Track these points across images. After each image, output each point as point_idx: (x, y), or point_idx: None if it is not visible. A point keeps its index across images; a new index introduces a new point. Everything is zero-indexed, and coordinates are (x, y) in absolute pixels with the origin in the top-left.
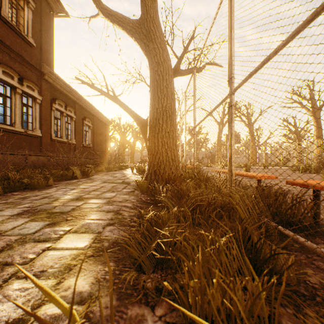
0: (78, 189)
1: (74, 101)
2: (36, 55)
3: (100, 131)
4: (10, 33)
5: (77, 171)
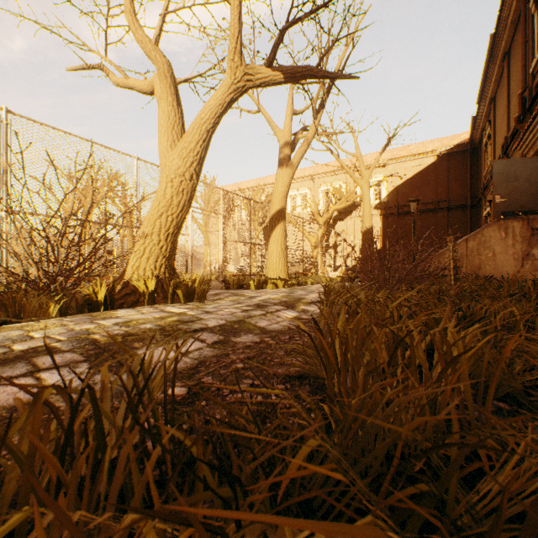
0: None
1: None
2: None
3: None
4: None
5: None
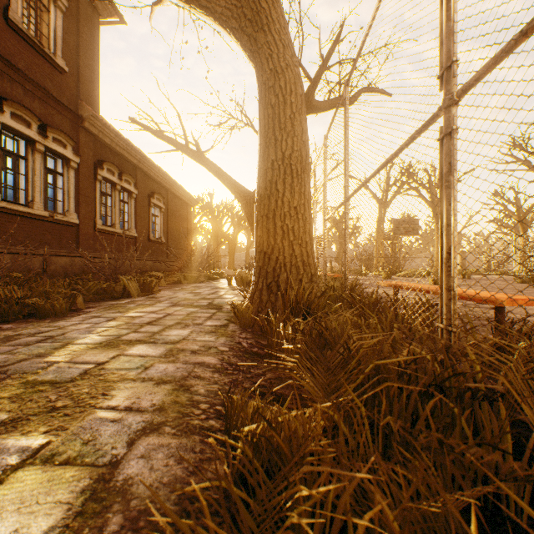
0: (121, 318)
1: (134, 165)
2: (70, 87)
3: (179, 216)
4: (25, 49)
5: (131, 283)
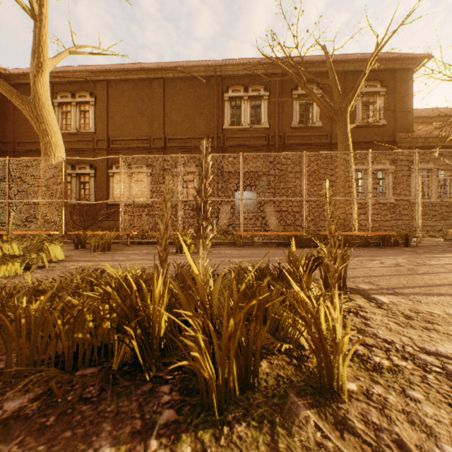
0: None
1: None
2: (389, 130)
3: None
4: (362, 131)
5: None
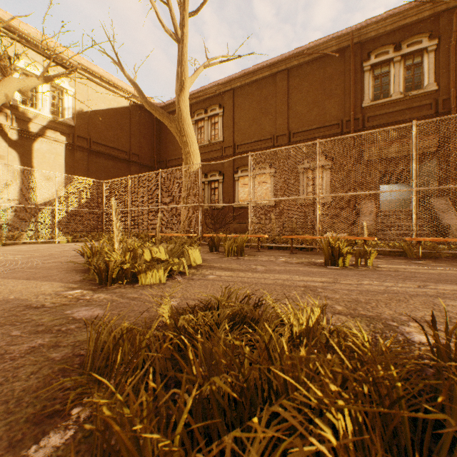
0: None
1: None
2: None
3: None
4: None
5: None
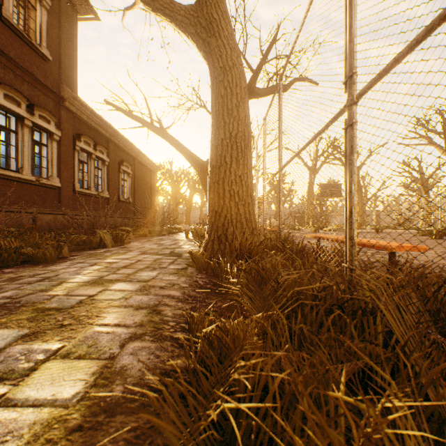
0: (101, 264)
1: (106, 138)
2: (53, 73)
3: (144, 180)
4: (15, 41)
5: (106, 236)
